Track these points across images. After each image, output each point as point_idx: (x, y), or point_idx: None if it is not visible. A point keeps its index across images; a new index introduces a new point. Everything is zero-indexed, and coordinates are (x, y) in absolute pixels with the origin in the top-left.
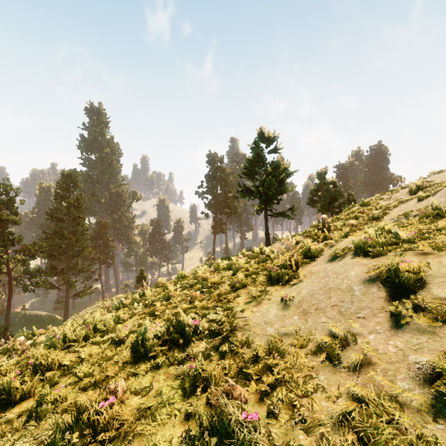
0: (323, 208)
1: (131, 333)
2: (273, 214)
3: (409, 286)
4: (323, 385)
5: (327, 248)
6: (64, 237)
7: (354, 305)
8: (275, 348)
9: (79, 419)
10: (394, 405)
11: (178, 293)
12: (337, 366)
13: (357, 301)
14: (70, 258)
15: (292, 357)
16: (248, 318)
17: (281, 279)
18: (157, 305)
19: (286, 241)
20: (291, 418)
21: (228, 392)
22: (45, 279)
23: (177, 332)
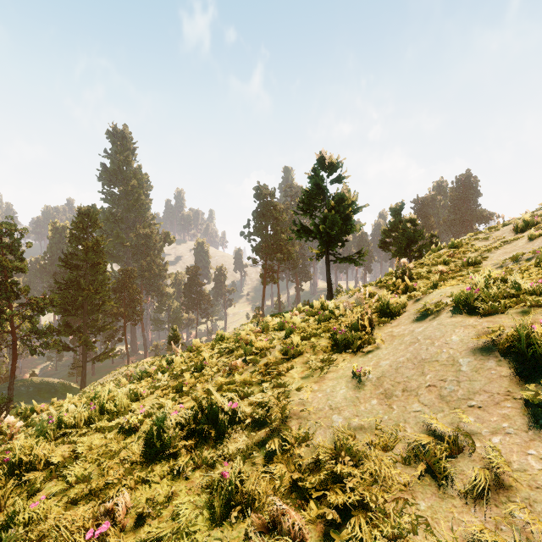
0: (399, 251)
1: (148, 416)
2: (337, 259)
3: None
4: (424, 519)
5: (412, 302)
6: (81, 288)
7: (462, 387)
8: (346, 449)
9: None
10: None
11: (214, 361)
12: (445, 487)
13: (467, 380)
14: (87, 313)
15: (372, 465)
16: (306, 400)
17: (350, 345)
18: (186, 377)
19: (356, 293)
20: None
21: (276, 521)
22: (57, 339)
23: (207, 419)
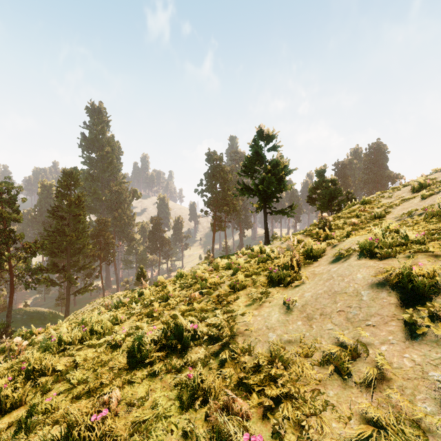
0: (322, 205)
1: (128, 336)
2: (272, 212)
3: (423, 292)
4: (332, 402)
5: (330, 248)
6: (65, 234)
7: (362, 311)
8: (278, 356)
9: (69, 435)
10: (416, 432)
11: (177, 293)
12: (347, 381)
13: (366, 307)
14: (71, 255)
15: (297, 367)
16: (249, 323)
17: (282, 281)
18: (155, 306)
19: (287, 241)
20: (298, 440)
21: (228, 406)
22: (46, 276)
23: (175, 337)
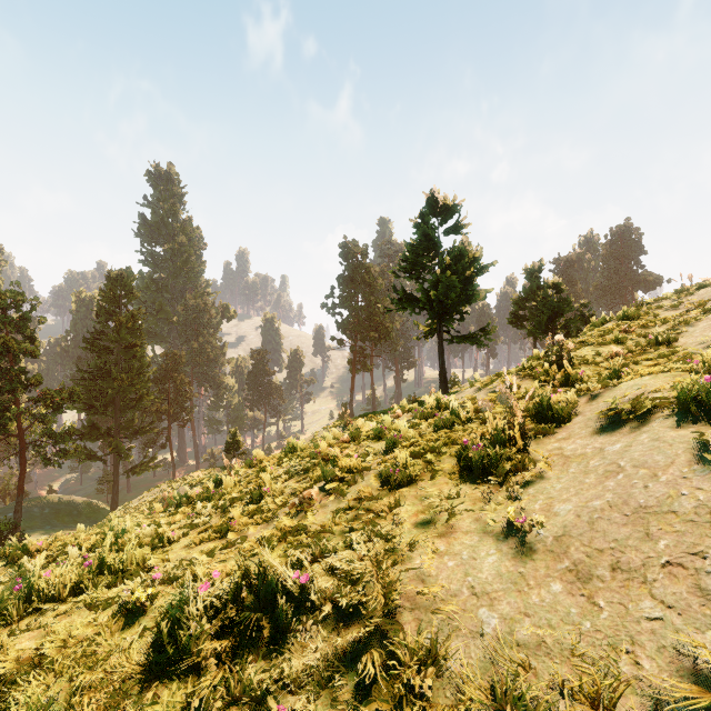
0: (538, 328)
1: (168, 583)
2: (453, 338)
3: None
4: None
5: (585, 400)
6: (111, 377)
7: None
8: (517, 696)
9: None
10: None
11: (279, 486)
12: None
13: None
14: (120, 411)
15: None
16: (426, 572)
17: (492, 469)
18: (234, 514)
19: (500, 385)
20: None
21: None
22: (79, 446)
23: (258, 599)
